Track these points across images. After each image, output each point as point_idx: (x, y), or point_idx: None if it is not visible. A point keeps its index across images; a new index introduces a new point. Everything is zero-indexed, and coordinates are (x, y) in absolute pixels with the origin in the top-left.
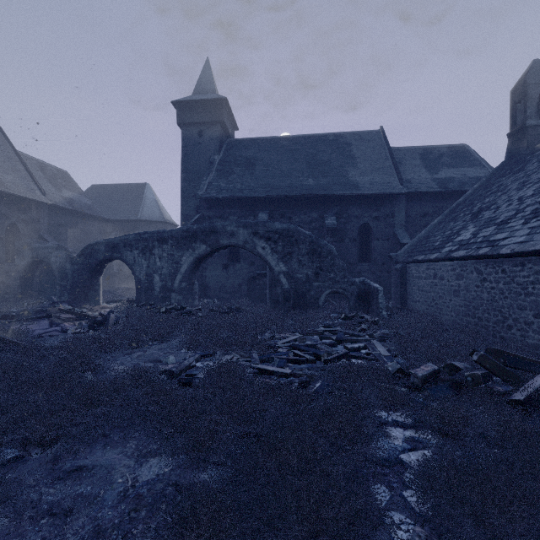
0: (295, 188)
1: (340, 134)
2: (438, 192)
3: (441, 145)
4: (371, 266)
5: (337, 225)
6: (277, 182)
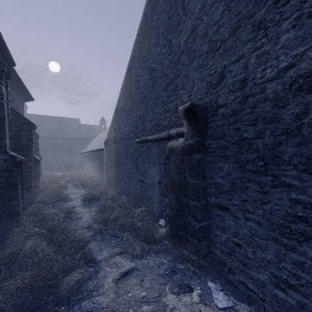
0: (50, 134)
1: (66, 118)
2: (88, 138)
3: (94, 125)
4: (71, 154)
5: (62, 144)
6: (44, 131)
